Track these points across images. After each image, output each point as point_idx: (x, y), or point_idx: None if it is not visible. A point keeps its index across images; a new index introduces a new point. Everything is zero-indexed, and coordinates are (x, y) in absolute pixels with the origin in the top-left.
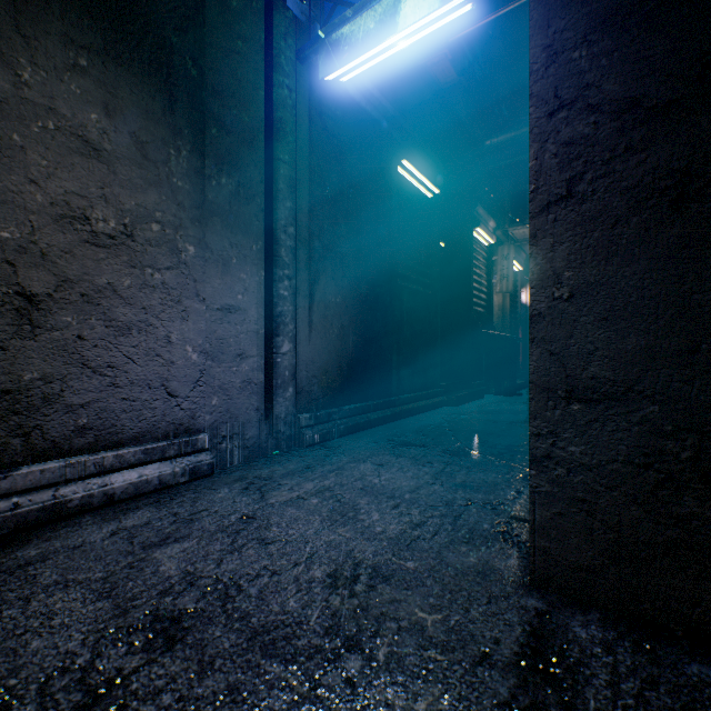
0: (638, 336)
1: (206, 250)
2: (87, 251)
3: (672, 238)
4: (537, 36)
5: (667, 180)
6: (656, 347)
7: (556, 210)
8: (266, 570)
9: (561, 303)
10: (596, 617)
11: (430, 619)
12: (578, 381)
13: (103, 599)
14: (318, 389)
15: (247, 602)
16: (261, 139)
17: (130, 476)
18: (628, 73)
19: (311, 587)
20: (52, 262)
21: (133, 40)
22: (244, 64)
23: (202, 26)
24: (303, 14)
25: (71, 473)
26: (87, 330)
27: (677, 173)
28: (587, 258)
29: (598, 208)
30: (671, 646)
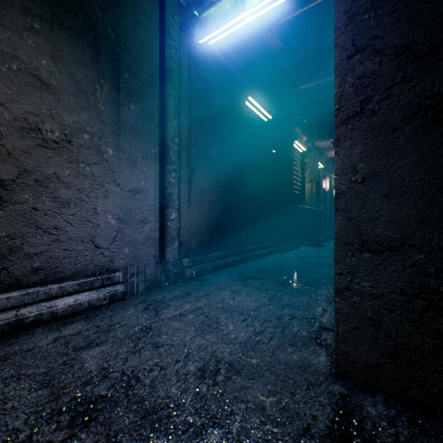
0: (409, 207)
1: (120, 152)
2: (39, 151)
3: (434, 139)
4: (339, 4)
5: (430, 100)
6: (422, 214)
7: (352, 122)
8: (156, 366)
9: (356, 185)
10: (381, 398)
11: (268, 401)
12: (368, 238)
13: (43, 388)
14: (194, 242)
15: (142, 390)
16: (157, 80)
17: (69, 300)
18: (403, 28)
19: (187, 378)
20: (15, 158)
21: (71, 13)
22: (146, 32)
23: (118, 5)
24: (185, 1)
25: (28, 299)
26: (39, 204)
27: (437, 95)
28: (374, 154)
29: (382, 120)
30: (434, 420)
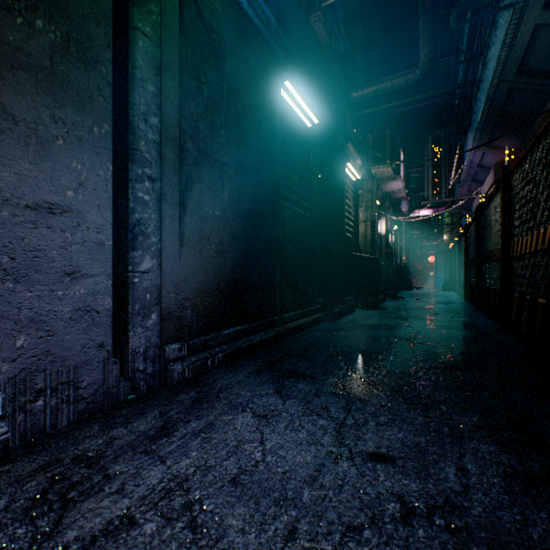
0: None
1: (1, 115)
2: None
3: None
4: None
5: None
6: None
7: None
8: None
9: None
10: None
11: None
12: None
13: None
14: (191, 313)
15: None
16: None
17: None
18: None
19: None
20: None
21: None
22: None
23: None
24: None
25: None
26: None
27: None
28: None
29: None
30: None
